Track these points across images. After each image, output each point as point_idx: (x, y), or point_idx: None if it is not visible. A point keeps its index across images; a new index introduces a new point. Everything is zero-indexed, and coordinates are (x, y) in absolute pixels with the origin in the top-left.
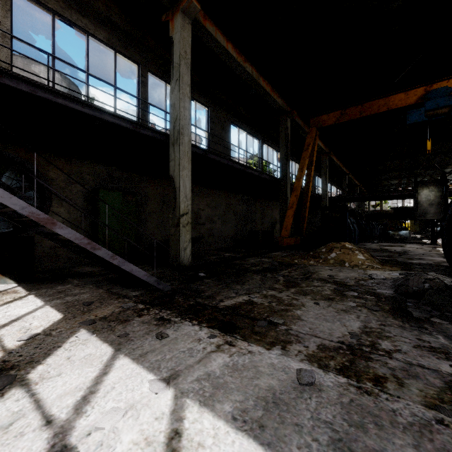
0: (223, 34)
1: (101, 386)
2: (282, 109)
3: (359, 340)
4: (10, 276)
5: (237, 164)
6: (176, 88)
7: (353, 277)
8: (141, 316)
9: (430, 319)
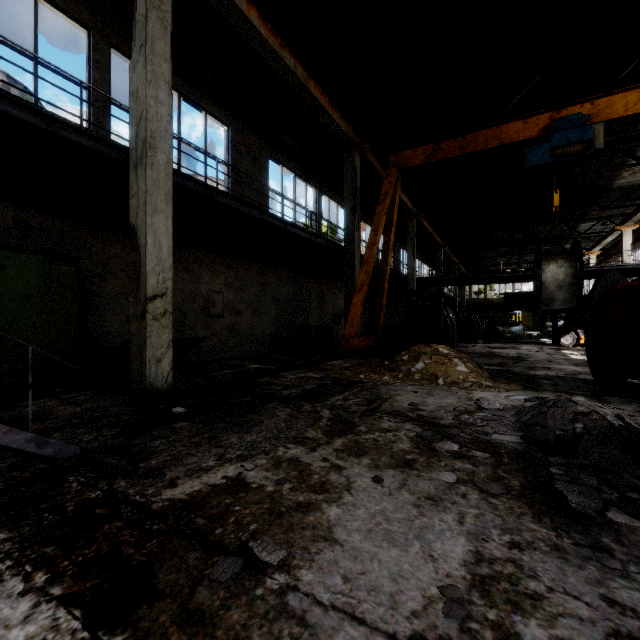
0: None
1: None
2: (348, 138)
3: (465, 626)
4: None
5: (271, 218)
6: (141, 61)
7: (450, 406)
8: None
9: (607, 516)
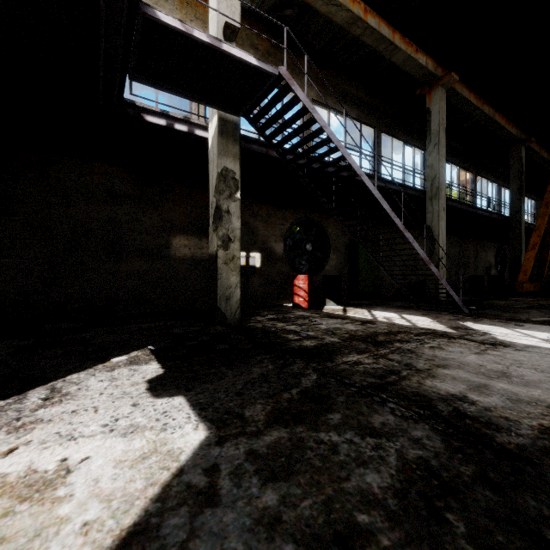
0: (466, 88)
1: (524, 333)
2: (516, 138)
3: None
4: (335, 301)
5: (470, 207)
6: (435, 151)
7: None
8: (481, 320)
9: None
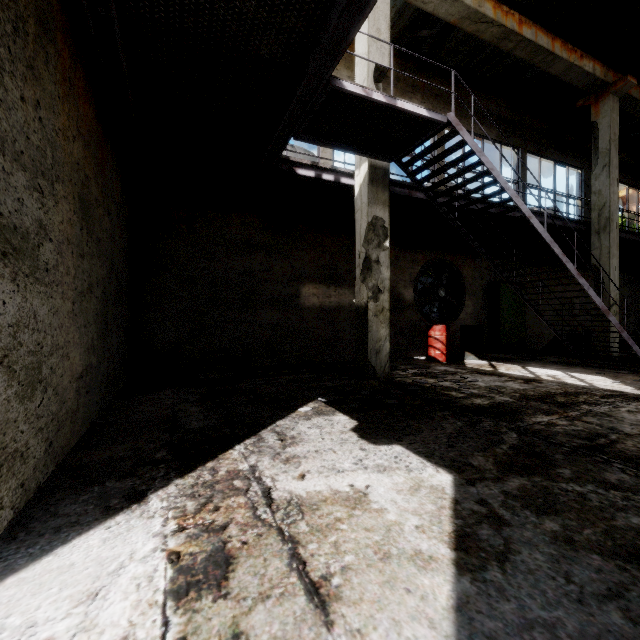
0: None
1: None
2: None
3: None
4: (476, 354)
5: None
6: (604, 174)
7: None
8: None
9: None
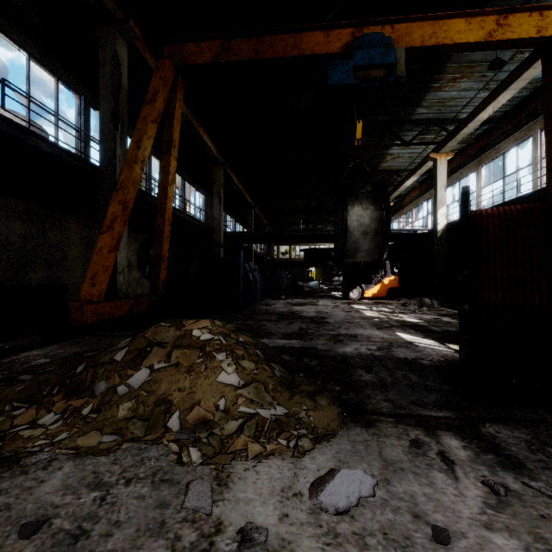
0: None
1: None
2: (101, 2)
3: None
4: None
5: None
6: None
7: None
8: None
9: None
